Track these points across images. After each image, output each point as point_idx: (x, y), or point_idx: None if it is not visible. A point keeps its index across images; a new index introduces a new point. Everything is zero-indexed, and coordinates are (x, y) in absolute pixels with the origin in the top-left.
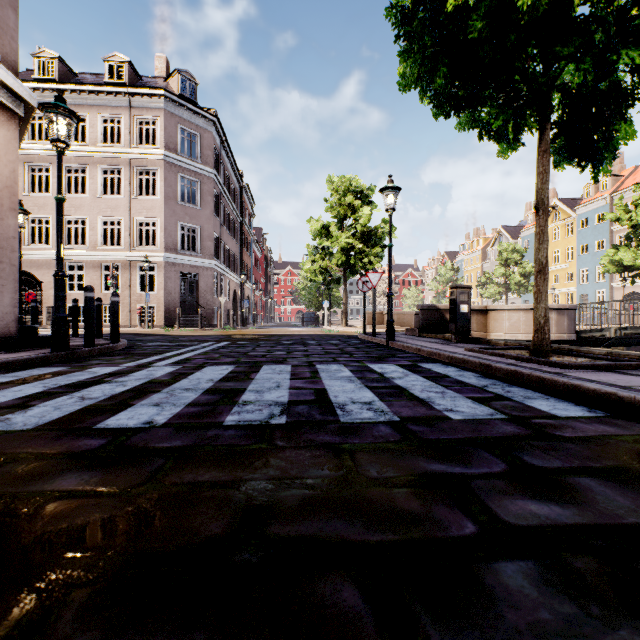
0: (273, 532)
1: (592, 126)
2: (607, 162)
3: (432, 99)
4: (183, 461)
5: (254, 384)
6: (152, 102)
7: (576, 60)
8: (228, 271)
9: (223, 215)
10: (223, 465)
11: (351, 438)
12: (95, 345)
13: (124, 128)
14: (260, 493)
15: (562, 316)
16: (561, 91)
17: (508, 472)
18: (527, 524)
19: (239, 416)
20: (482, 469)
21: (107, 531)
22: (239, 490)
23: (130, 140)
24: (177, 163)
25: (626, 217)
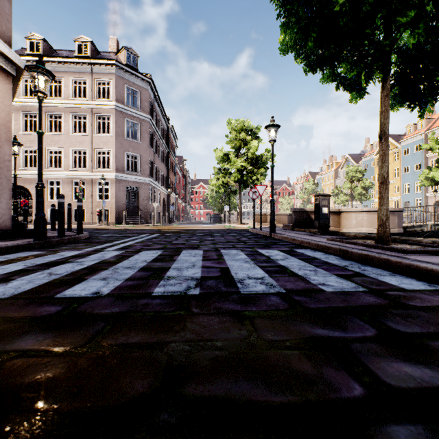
0: (189, 392)
1: (420, 78)
2: (430, 104)
3: (304, 60)
4: (119, 325)
5: (176, 264)
6: (107, 69)
7: (412, 26)
8: (159, 185)
9: (156, 147)
10: (150, 329)
11: (250, 306)
12: (66, 236)
13: (88, 87)
14: (179, 354)
15: (393, 216)
16: (398, 52)
17: (379, 336)
18: (406, 386)
19: (164, 288)
20: (357, 333)
21: (49, 389)
22: (162, 351)
23: (92, 95)
24: (124, 111)
25: (437, 147)
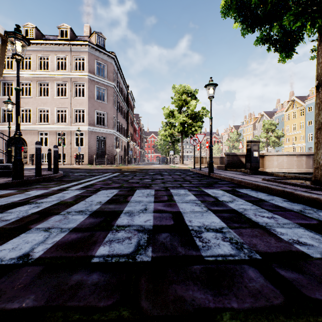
0: None
1: None
2: None
3: (243, 21)
4: None
5: (128, 206)
6: (82, 48)
7: None
8: (121, 136)
9: (118, 107)
10: None
11: (225, 296)
12: (43, 175)
13: (68, 62)
14: None
15: (309, 158)
16: None
17: None
18: None
19: (109, 247)
20: None
21: None
22: None
23: (71, 68)
24: (95, 80)
25: None
